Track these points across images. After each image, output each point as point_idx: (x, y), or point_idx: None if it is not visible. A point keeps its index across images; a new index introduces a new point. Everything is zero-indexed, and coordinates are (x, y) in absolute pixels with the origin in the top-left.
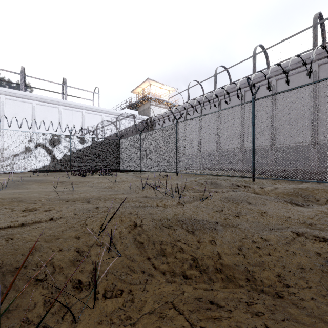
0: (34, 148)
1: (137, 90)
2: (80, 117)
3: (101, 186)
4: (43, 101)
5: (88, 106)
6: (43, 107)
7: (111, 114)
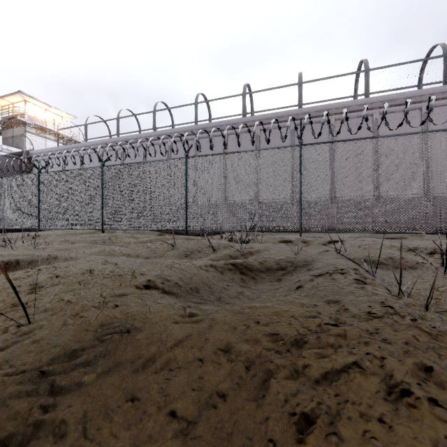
0: None
1: None
2: None
3: None
4: None
5: None
6: None
7: None
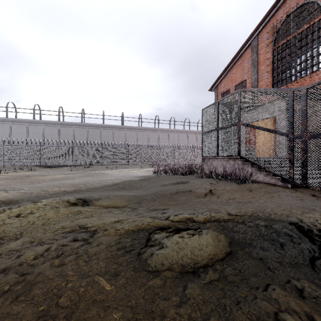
0: None
1: None
2: None
3: None
4: None
5: None
6: None
7: None
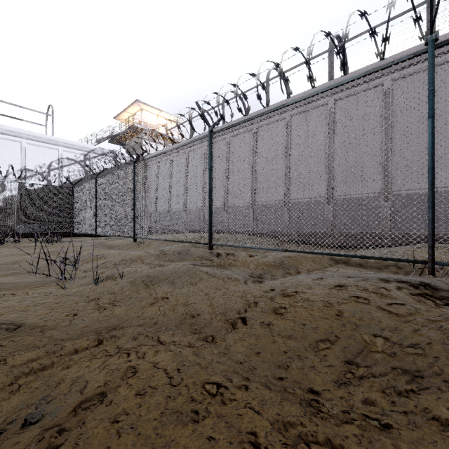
0: None
1: (124, 117)
2: (17, 149)
3: (0, 261)
4: None
5: (32, 134)
6: None
7: (76, 148)
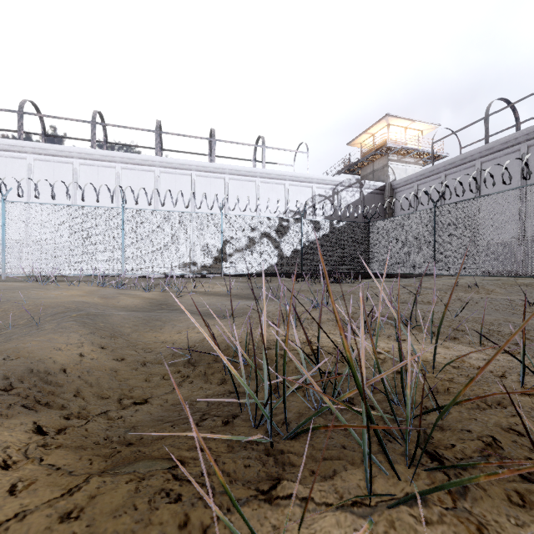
0: (258, 240)
1: (359, 140)
2: (282, 192)
3: (405, 301)
4: (238, 173)
5: (293, 175)
6: (237, 183)
7: (326, 183)
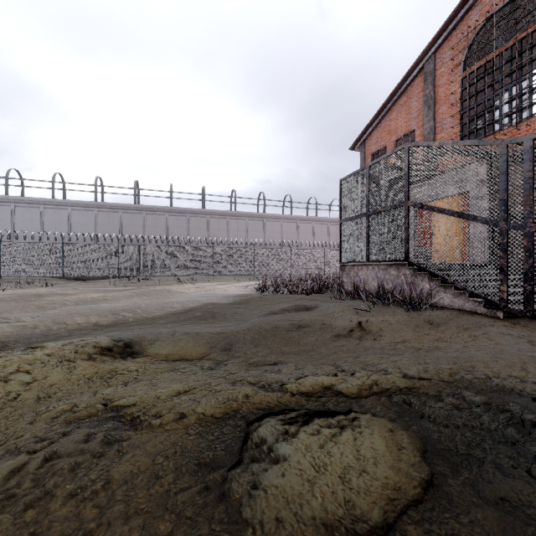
0: None
1: None
2: None
3: None
4: None
5: None
6: None
7: None
